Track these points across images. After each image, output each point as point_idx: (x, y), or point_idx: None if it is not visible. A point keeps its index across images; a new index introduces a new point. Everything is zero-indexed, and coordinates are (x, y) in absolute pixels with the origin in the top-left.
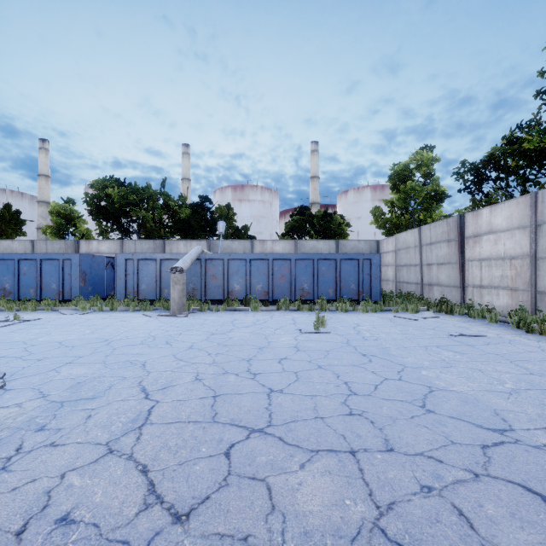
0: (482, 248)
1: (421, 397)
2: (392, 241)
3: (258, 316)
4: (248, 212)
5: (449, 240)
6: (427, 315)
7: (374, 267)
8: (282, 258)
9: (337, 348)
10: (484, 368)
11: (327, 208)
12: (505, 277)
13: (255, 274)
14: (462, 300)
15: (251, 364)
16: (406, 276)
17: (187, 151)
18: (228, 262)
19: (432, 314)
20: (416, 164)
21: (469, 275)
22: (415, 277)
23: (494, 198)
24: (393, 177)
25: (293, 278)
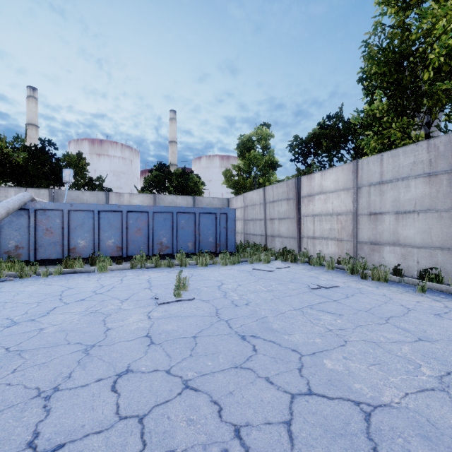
0: (315, 206)
1: (371, 450)
2: (241, 199)
3: (105, 279)
4: (107, 167)
5: (288, 198)
6: (278, 264)
7: (230, 221)
8: (138, 210)
9: (206, 328)
10: (376, 338)
11: (184, 167)
12: (333, 230)
13: (105, 227)
14: (299, 249)
15: (48, 412)
16: (253, 229)
17: (33, 95)
18: (69, 213)
19: (281, 263)
20: (258, 137)
21: (304, 228)
22: (260, 230)
23: (311, 169)
24: (240, 146)
25: (151, 232)
